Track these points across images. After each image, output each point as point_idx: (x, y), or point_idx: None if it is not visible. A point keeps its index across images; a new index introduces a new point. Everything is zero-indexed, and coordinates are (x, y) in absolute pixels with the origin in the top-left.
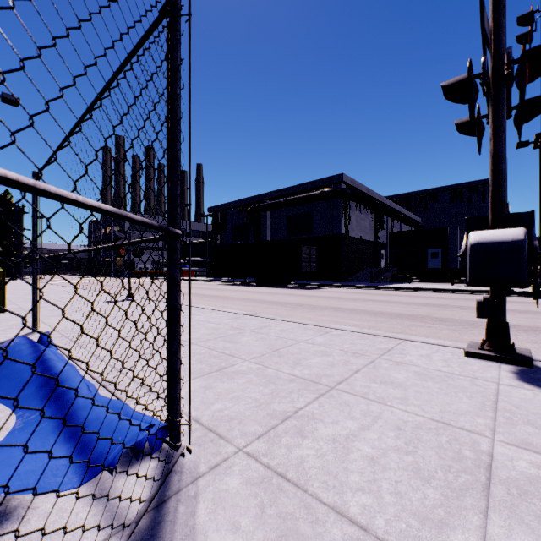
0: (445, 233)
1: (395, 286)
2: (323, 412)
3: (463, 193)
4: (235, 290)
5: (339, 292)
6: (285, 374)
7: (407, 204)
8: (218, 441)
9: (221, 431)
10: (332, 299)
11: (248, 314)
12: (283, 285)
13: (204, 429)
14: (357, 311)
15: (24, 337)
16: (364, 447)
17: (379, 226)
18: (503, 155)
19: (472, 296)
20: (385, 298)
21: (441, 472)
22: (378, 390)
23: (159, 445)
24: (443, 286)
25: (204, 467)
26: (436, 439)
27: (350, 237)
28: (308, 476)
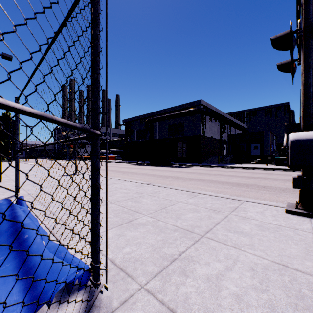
0: (262, 134)
1: (232, 165)
2: (198, 255)
3: (272, 111)
4: (138, 168)
5: (199, 170)
6: (170, 225)
7: (238, 117)
8: (127, 279)
9: (128, 270)
10: (196, 174)
11: (146, 184)
12: (166, 165)
13: (117, 269)
14: (212, 181)
15: (6, 200)
16: (230, 286)
17: (222, 130)
18: (311, 83)
19: (279, 172)
20: (227, 173)
21: (291, 309)
22: (233, 238)
23: (85, 283)
24: (261, 166)
25: (116, 302)
26: (281, 279)
27: (205, 137)
28: (192, 312)
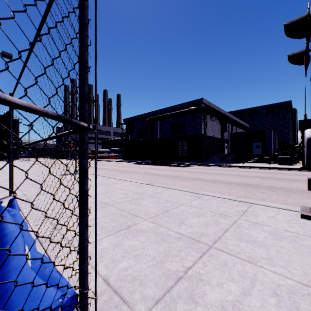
0: (264, 133)
1: (234, 165)
2: (207, 272)
3: (274, 110)
4: (139, 167)
5: (201, 169)
6: (174, 232)
7: (240, 116)
8: (121, 307)
9: (124, 294)
10: (198, 173)
11: (146, 184)
12: (167, 164)
13: (110, 291)
14: (214, 181)
15: None
16: None
17: (224, 129)
18: None
19: (283, 171)
20: (230, 173)
21: None
22: (246, 249)
23: None
24: (264, 165)
25: None
26: None
27: (207, 135)
28: None
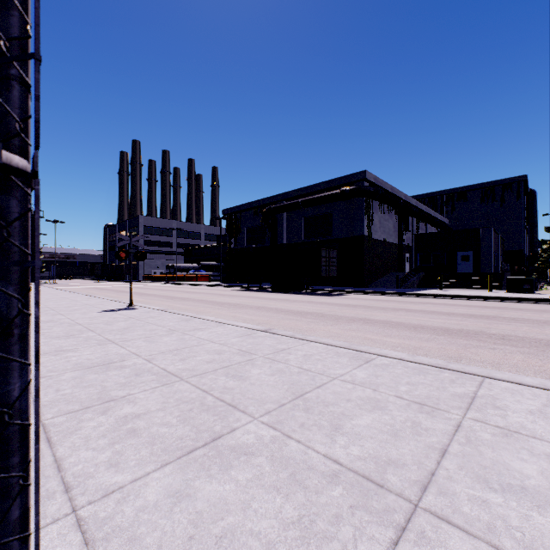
0: (478, 235)
1: (425, 292)
2: None
3: (495, 192)
4: (249, 296)
5: (363, 300)
6: (319, 456)
7: (432, 204)
8: None
9: None
10: (358, 308)
11: (261, 330)
12: (301, 291)
13: None
14: (392, 324)
15: None
16: None
17: (403, 227)
18: None
19: (519, 305)
20: (418, 307)
21: None
22: (509, 515)
23: None
24: (480, 292)
25: None
26: None
27: (373, 239)
28: None
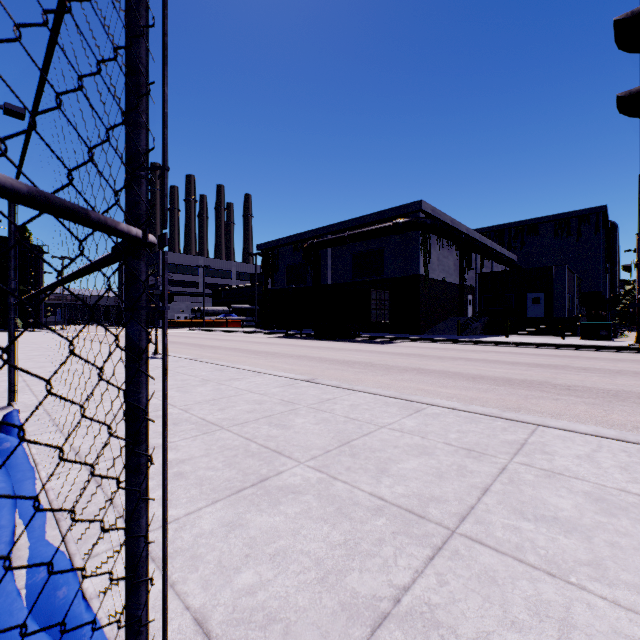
0: (550, 274)
1: (489, 339)
2: (450, 601)
3: (571, 225)
4: (289, 344)
5: (419, 348)
6: (365, 494)
7: (499, 238)
8: None
9: None
10: (412, 357)
11: (304, 380)
12: (348, 338)
13: None
14: (449, 374)
15: None
16: None
17: (465, 265)
18: None
19: (593, 353)
20: (480, 356)
21: None
22: (537, 538)
23: None
24: (551, 340)
25: None
26: None
27: (430, 278)
28: None
